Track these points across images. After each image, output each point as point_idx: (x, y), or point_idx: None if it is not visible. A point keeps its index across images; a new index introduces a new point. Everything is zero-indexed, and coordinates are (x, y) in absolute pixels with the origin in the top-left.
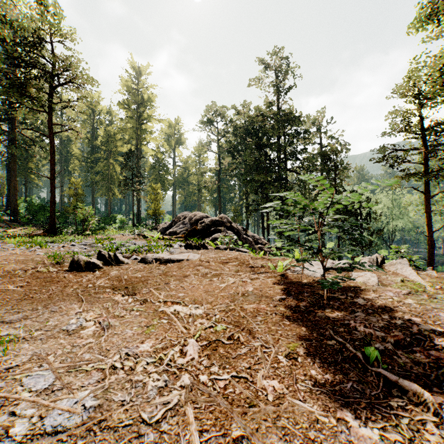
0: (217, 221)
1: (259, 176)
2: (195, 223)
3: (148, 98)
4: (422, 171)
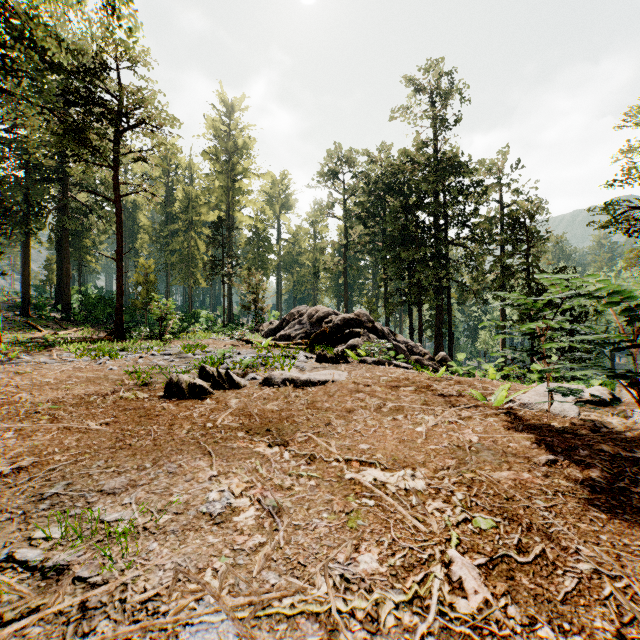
0: (352, 320)
1: (407, 252)
2: (318, 323)
3: (243, 143)
4: None
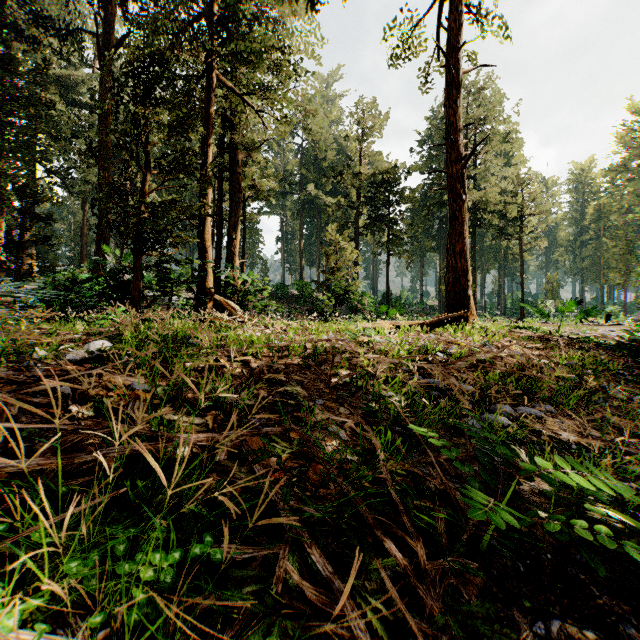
0: None
1: None
2: None
3: None
4: None
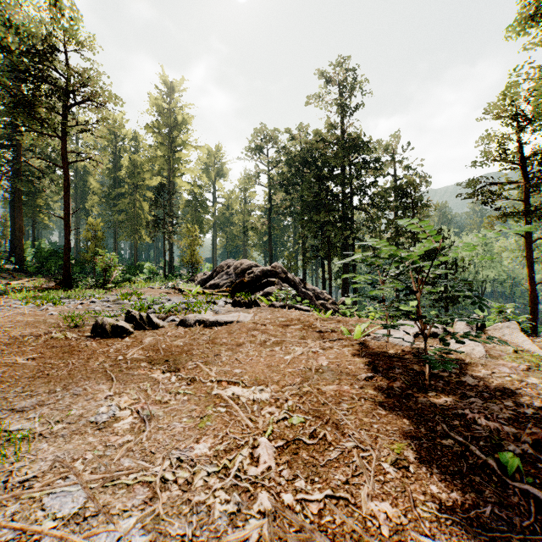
0: (269, 271)
1: (319, 215)
2: (242, 274)
3: (182, 119)
4: (523, 210)
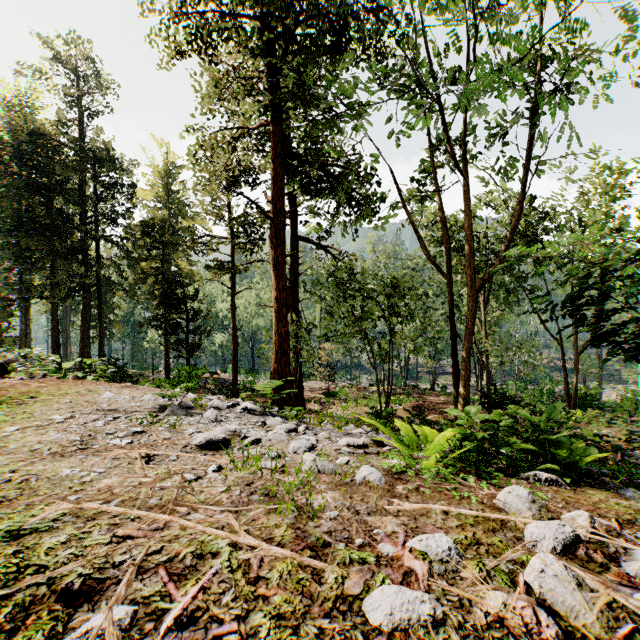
0: None
1: (32, 240)
2: None
3: None
4: (219, 264)
